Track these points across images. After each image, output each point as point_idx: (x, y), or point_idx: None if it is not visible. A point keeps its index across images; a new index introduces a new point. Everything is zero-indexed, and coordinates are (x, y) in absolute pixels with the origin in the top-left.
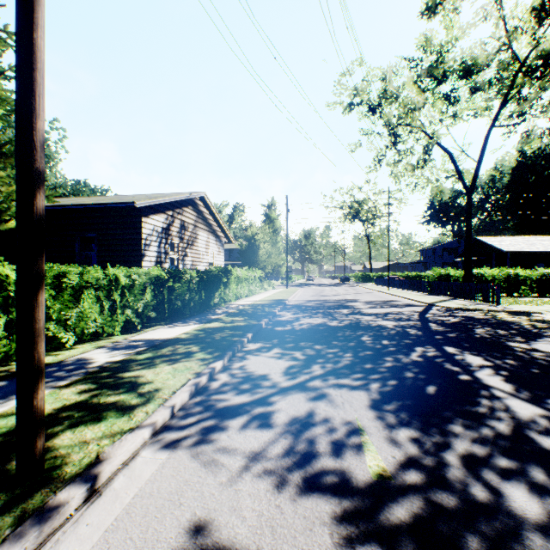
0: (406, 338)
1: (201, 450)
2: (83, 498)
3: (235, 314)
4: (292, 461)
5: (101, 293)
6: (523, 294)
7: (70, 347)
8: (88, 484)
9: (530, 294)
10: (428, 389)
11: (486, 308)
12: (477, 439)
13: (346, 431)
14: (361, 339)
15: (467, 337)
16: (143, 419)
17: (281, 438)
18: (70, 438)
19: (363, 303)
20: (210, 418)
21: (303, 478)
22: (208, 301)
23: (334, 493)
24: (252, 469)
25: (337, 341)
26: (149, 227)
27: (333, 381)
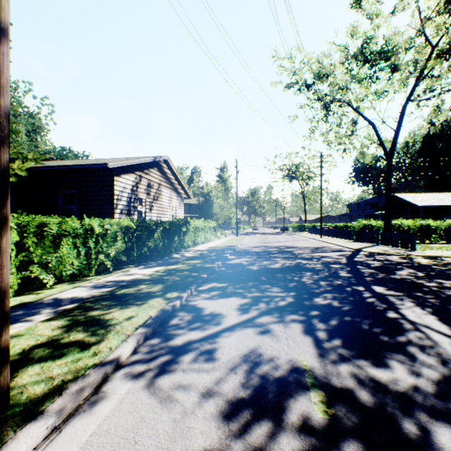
0: (339, 279)
1: (158, 385)
2: (43, 436)
3: (193, 258)
4: (242, 397)
5: (78, 240)
6: (434, 241)
7: (50, 287)
8: (48, 422)
9: (440, 241)
10: (362, 326)
11: (405, 253)
12: (412, 375)
13: (291, 367)
14: (300, 279)
15: (391, 278)
16: (106, 355)
17: (231, 373)
18: (37, 374)
19: (300, 249)
20: (168, 353)
21: (252, 415)
22: (170, 247)
23: (282, 432)
24: (204, 405)
25: (279, 282)
26: (120, 185)
27: (277, 318)
